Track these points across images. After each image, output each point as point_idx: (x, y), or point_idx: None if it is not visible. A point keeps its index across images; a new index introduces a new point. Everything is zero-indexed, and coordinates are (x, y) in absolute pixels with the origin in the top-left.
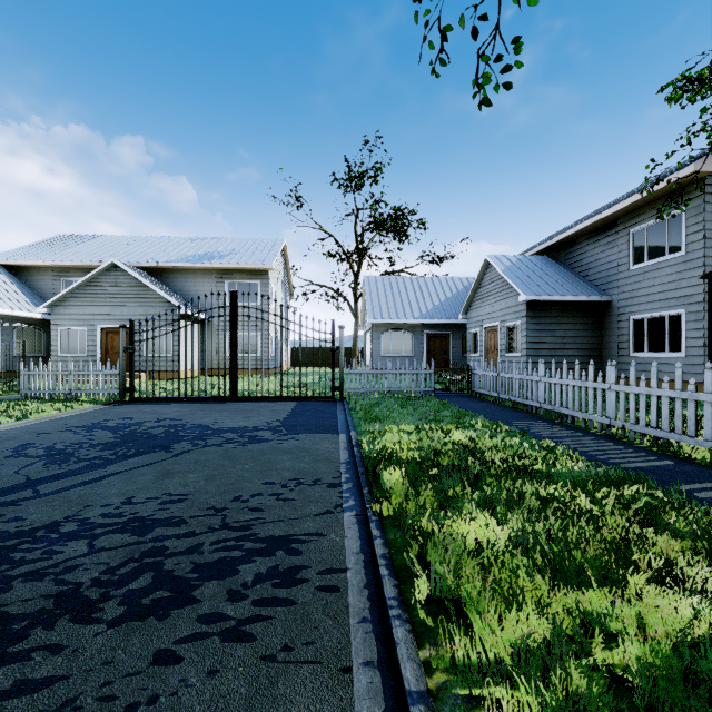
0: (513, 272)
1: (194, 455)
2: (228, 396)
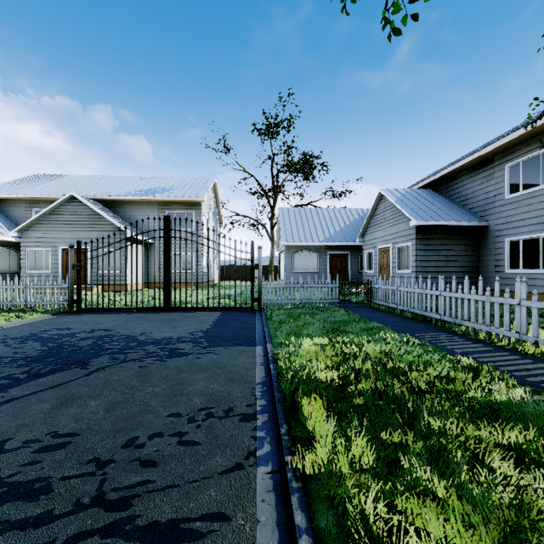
0: (403, 201)
1: (107, 373)
2: (162, 307)
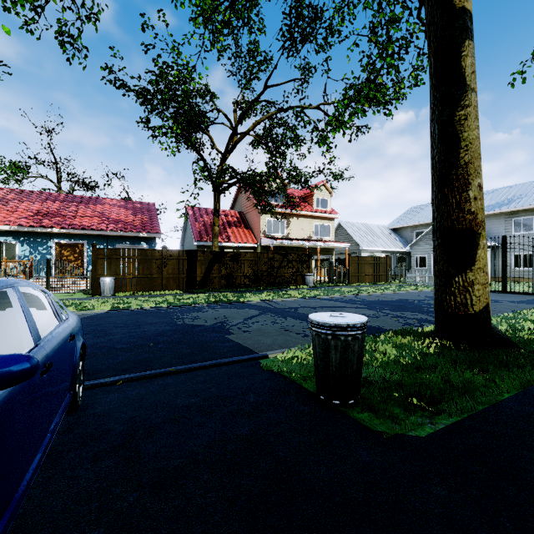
0: None
1: None
2: (500, 290)
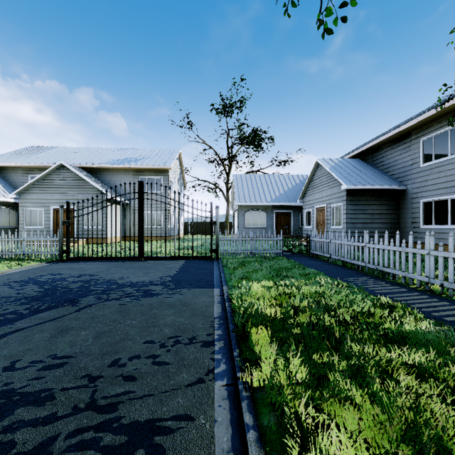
0: (336, 169)
1: (94, 309)
2: (136, 256)
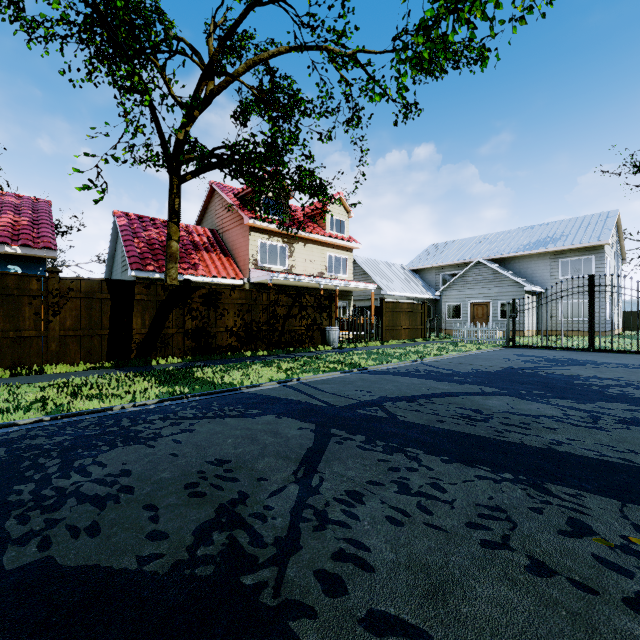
0: None
1: (604, 368)
2: (586, 348)
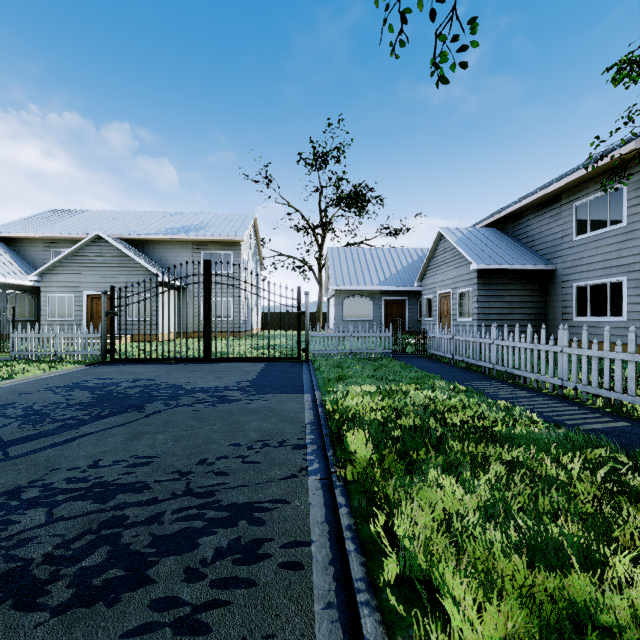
0: (465, 242)
1: (165, 415)
2: (202, 357)
